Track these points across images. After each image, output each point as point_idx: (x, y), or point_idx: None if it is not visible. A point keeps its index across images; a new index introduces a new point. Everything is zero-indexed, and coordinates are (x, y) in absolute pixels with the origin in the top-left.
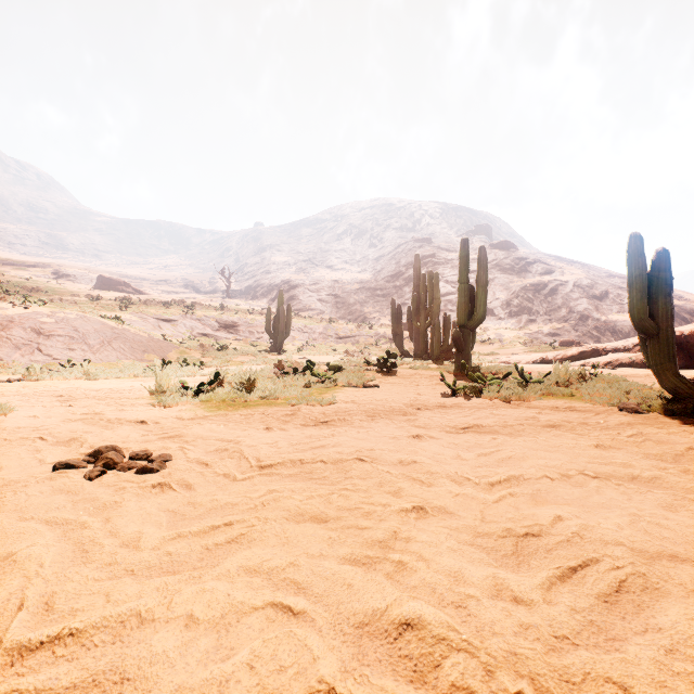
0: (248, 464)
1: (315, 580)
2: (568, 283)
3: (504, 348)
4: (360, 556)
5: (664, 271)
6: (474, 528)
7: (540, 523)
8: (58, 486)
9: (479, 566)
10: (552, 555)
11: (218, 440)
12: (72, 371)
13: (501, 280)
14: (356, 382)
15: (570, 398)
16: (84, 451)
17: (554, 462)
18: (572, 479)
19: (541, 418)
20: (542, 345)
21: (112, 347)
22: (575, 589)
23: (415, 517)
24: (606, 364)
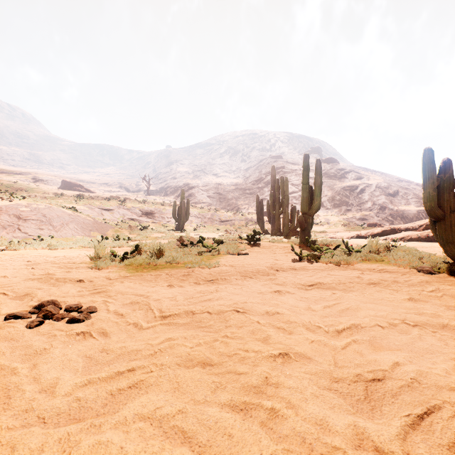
0: (153, 315)
1: (199, 429)
2: (372, 185)
3: (331, 228)
4: (238, 402)
5: (448, 174)
6: (330, 373)
7: (383, 368)
8: (4, 334)
9: (340, 413)
10: (398, 400)
11: (133, 295)
12: (40, 243)
13: (328, 183)
14: (233, 251)
15: (381, 262)
16: (32, 304)
17: (381, 313)
18: (397, 327)
19: (364, 277)
20: (356, 226)
21: (69, 227)
22: (426, 438)
23: (281, 362)
24: (401, 239)
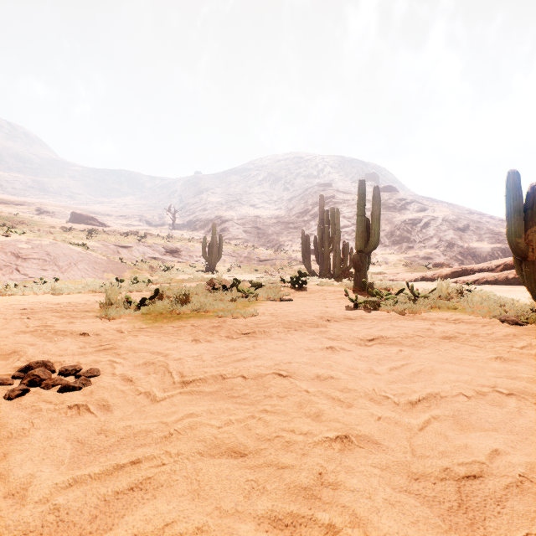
0: (171, 380)
1: None
2: (438, 218)
3: (390, 269)
4: (282, 514)
5: None
6: (406, 466)
7: (478, 459)
8: None
9: (427, 532)
10: (507, 510)
11: (148, 353)
12: (42, 287)
13: (386, 216)
14: (274, 296)
15: (455, 311)
16: (17, 366)
17: (464, 377)
18: (487, 397)
19: (436, 329)
20: (419, 266)
21: (77, 268)
22: None
23: (340, 449)
24: (474, 282)
